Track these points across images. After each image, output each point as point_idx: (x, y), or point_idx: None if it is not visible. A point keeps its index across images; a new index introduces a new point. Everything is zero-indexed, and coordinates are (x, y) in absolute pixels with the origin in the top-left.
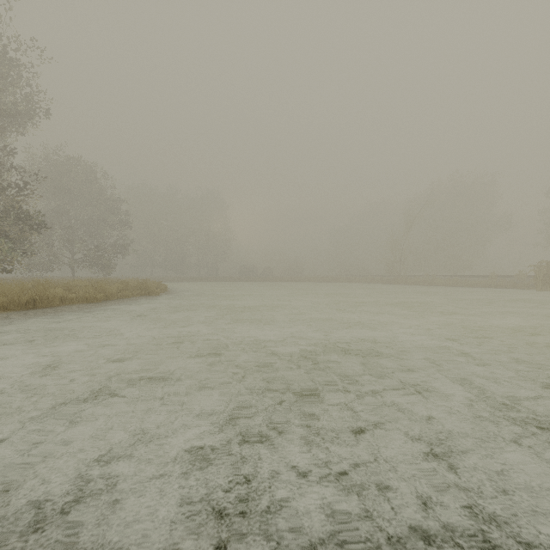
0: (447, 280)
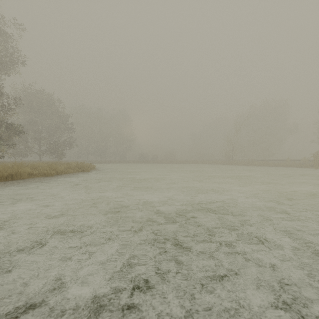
0: (260, 162)
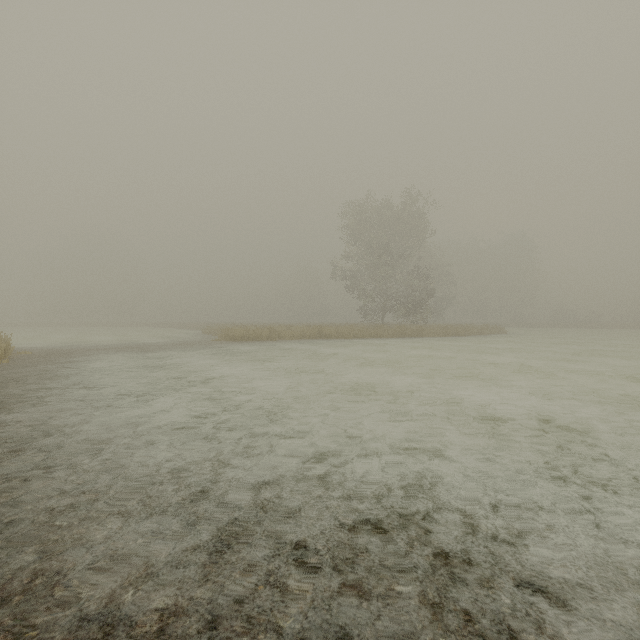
0: None
